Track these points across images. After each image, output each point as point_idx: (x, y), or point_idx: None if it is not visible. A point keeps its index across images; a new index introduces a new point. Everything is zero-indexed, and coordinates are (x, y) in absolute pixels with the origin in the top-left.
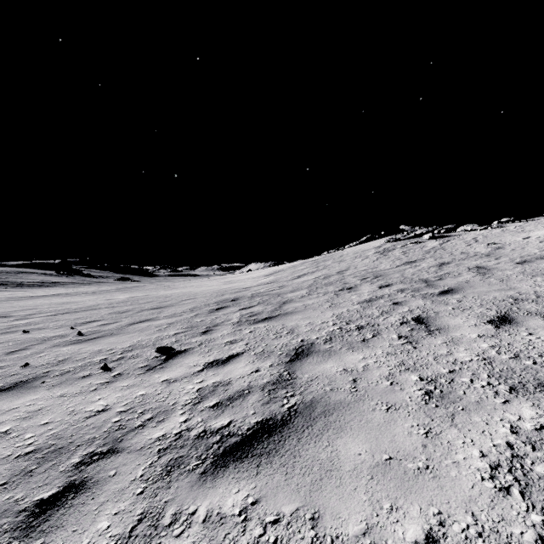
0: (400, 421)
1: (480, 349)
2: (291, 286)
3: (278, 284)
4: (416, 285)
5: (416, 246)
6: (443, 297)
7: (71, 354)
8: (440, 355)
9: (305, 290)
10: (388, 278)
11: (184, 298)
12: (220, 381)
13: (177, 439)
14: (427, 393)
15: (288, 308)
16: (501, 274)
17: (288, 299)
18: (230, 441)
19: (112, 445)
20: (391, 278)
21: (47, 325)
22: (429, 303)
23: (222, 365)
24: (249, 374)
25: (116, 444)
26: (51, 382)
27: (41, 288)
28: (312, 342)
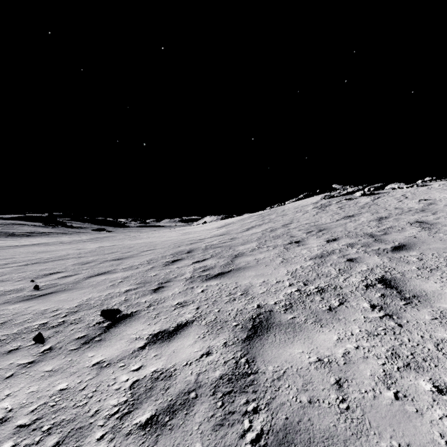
0: None
1: None
2: (241, 238)
3: (229, 236)
4: (363, 239)
5: (350, 202)
6: (398, 253)
7: (15, 314)
8: (442, 341)
9: (255, 242)
10: (332, 232)
11: (144, 249)
12: (162, 369)
13: None
14: None
15: (240, 262)
16: None
17: (239, 252)
18: None
19: None
20: (335, 232)
21: (12, 276)
22: (387, 260)
23: (167, 341)
24: (198, 359)
25: None
26: None
27: (28, 238)
28: (270, 310)
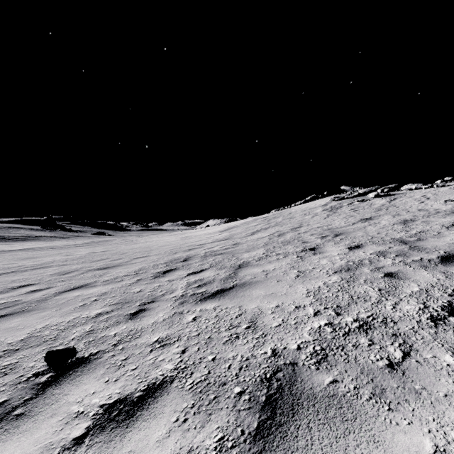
0: None
1: None
2: (245, 243)
3: (232, 241)
4: (394, 246)
5: (363, 203)
6: (453, 266)
7: None
8: None
9: (261, 249)
10: (351, 236)
11: (137, 256)
12: None
13: None
14: None
15: (245, 275)
16: None
17: (244, 261)
18: None
19: None
20: (355, 237)
21: None
22: (442, 276)
23: (124, 425)
24: None
25: None
26: None
27: (23, 242)
28: (293, 362)
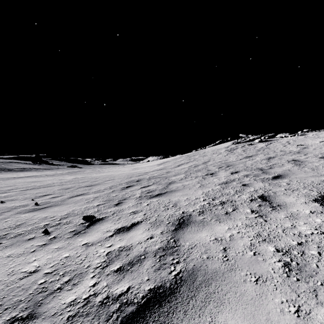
0: (270, 295)
1: (316, 224)
2: (174, 171)
3: (166, 170)
4: (255, 172)
5: (251, 146)
6: (276, 180)
7: (26, 219)
8: (287, 228)
9: (183, 174)
10: (235, 167)
11: (106, 179)
12: (124, 246)
13: (84, 305)
14: (286, 264)
15: (172, 187)
16: (312, 165)
17: (172, 181)
18: (127, 310)
19: (32, 310)
20: (238, 167)
21: (17, 197)
22: (267, 185)
23: (126, 232)
24: (145, 240)
25: (35, 309)
26: (6, 243)
27: (22, 172)
28: (190, 214)
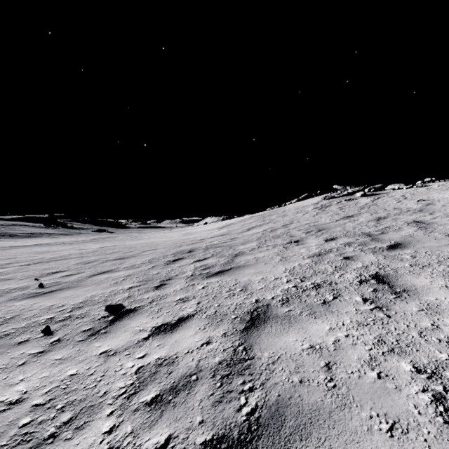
0: None
1: None
2: (241, 238)
3: (230, 236)
4: (360, 238)
5: (350, 202)
6: (393, 251)
7: (22, 310)
8: (425, 329)
9: (255, 242)
10: (331, 231)
11: (146, 249)
12: (165, 356)
13: None
14: (438, 398)
15: (240, 261)
16: (444, 229)
17: (240, 251)
18: None
19: None
20: (334, 231)
21: (16, 275)
22: (382, 258)
23: (170, 332)
24: (199, 347)
25: None
26: None
27: (29, 238)
28: (268, 304)
